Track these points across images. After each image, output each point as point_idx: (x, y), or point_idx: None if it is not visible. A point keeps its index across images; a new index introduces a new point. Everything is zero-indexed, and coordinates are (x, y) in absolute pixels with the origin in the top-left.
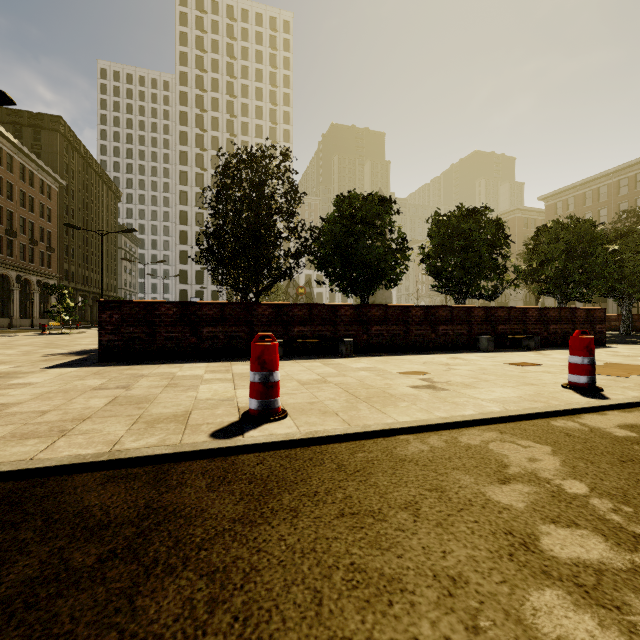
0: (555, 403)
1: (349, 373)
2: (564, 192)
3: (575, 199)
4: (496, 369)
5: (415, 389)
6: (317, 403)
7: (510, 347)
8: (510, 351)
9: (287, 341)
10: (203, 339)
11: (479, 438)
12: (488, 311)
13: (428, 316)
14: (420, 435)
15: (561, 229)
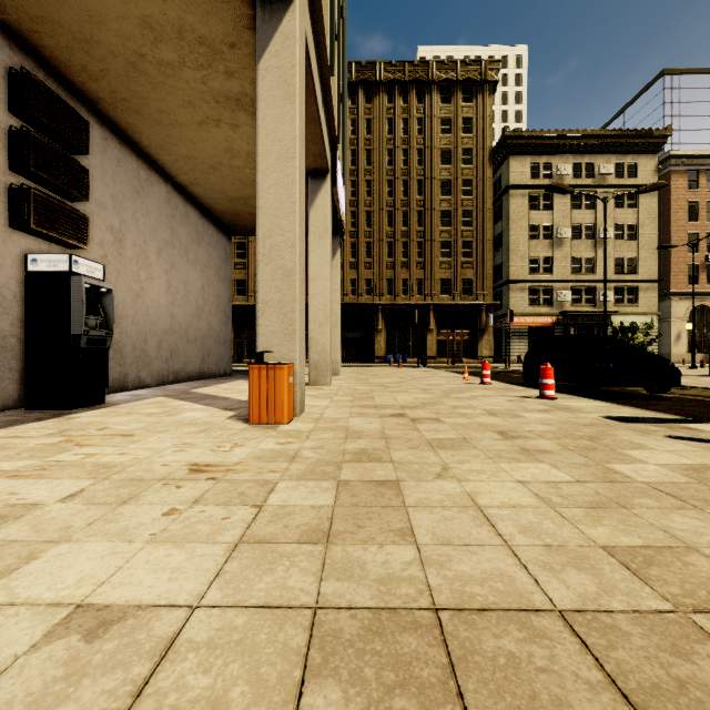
0: None
1: None
2: None
3: None
4: None
5: None
6: None
7: None
8: None
9: None
10: None
11: None
12: None
13: None
14: None
15: None
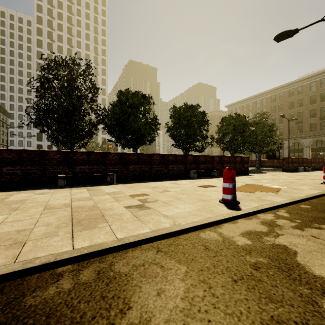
0: (209, 216)
1: (96, 197)
2: (235, 104)
3: (239, 108)
4: (190, 190)
5: (127, 209)
6: (26, 231)
7: (206, 176)
8: (205, 178)
9: (68, 175)
10: (3, 175)
11: (133, 262)
12: (195, 157)
13: (163, 160)
14: (82, 264)
15: (232, 119)
